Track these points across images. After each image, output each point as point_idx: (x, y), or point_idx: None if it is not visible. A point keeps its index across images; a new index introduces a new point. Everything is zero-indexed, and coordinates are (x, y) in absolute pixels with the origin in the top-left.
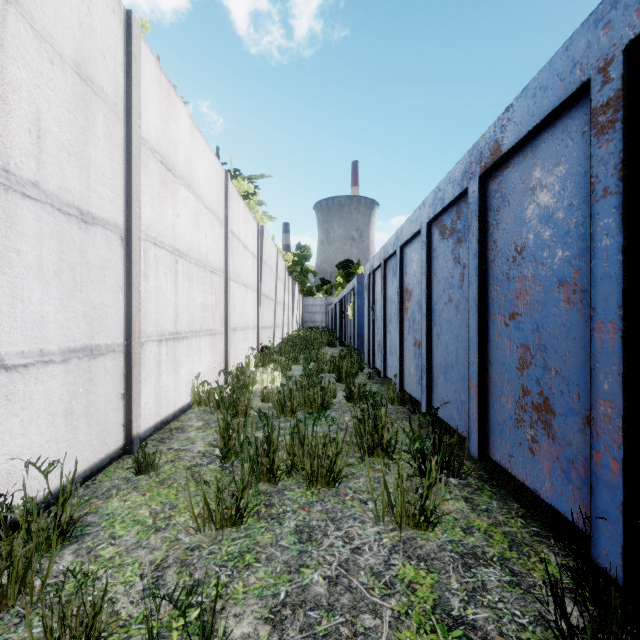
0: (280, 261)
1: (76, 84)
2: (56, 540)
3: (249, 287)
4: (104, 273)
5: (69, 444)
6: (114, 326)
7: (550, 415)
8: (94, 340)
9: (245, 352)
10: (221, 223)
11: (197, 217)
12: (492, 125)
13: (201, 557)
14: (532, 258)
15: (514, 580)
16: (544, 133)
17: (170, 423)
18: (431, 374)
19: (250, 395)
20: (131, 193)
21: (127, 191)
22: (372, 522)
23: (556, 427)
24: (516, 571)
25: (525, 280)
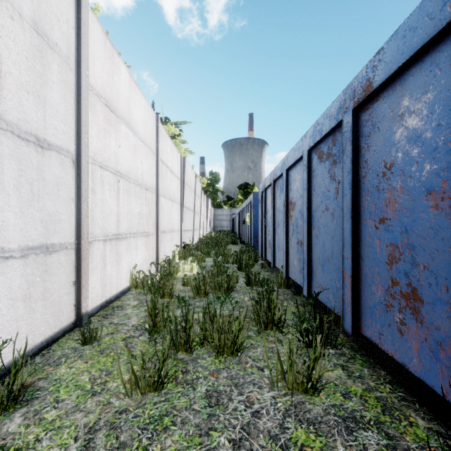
0: (197, 183)
1: (34, 38)
2: (9, 404)
3: (175, 201)
4: (58, 188)
5: (27, 322)
6: (67, 229)
7: (418, 303)
8: (49, 240)
9: (172, 248)
10: (153, 154)
11: (135, 148)
12: (364, 67)
13: (127, 420)
14: (401, 172)
15: (390, 444)
16: (412, 68)
17: (113, 302)
18: (311, 266)
19: (173, 281)
20: (81, 127)
21: (77, 125)
22: (268, 387)
23: (424, 313)
24: (391, 435)
25: (394, 191)
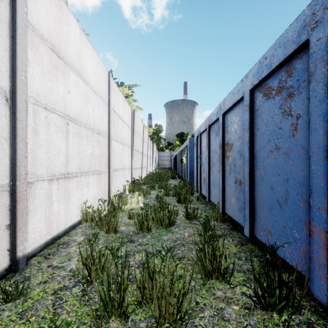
0: (145, 131)
1: None
2: None
3: (125, 145)
4: None
5: None
6: None
7: None
8: None
9: (123, 183)
10: (105, 104)
11: (86, 96)
12: None
13: None
14: None
15: None
16: None
17: (61, 238)
18: (253, 206)
19: (118, 217)
20: (16, 63)
21: (12, 61)
22: None
23: None
24: None
25: None
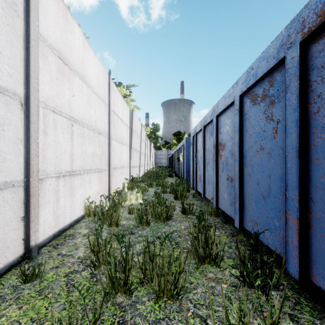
0: (143, 130)
1: None
2: None
3: (124, 144)
4: (2, 128)
5: None
6: (13, 168)
7: None
8: None
9: (122, 181)
10: (106, 105)
11: (88, 99)
12: None
13: None
14: None
15: None
16: None
17: (67, 230)
18: (242, 201)
19: (119, 212)
20: (29, 72)
21: (26, 70)
22: None
23: None
24: None
25: None
